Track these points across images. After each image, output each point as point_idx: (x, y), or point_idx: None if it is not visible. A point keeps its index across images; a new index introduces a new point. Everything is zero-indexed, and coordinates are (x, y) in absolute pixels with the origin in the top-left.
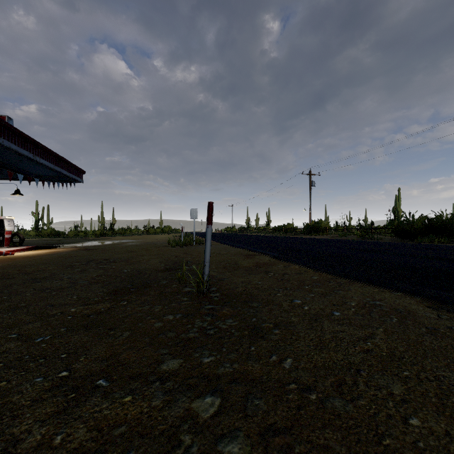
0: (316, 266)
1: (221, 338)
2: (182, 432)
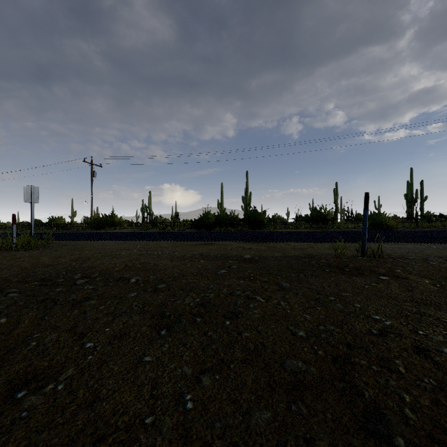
0: (305, 241)
1: None
2: None
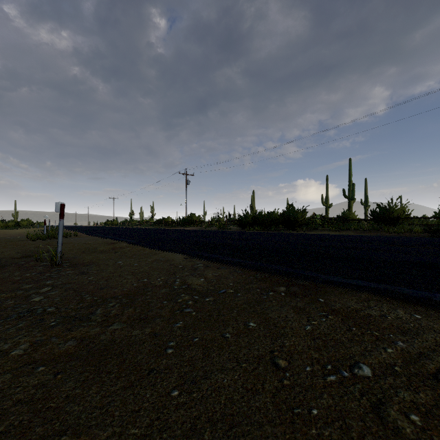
0: (152, 246)
1: (61, 277)
2: (32, 295)
